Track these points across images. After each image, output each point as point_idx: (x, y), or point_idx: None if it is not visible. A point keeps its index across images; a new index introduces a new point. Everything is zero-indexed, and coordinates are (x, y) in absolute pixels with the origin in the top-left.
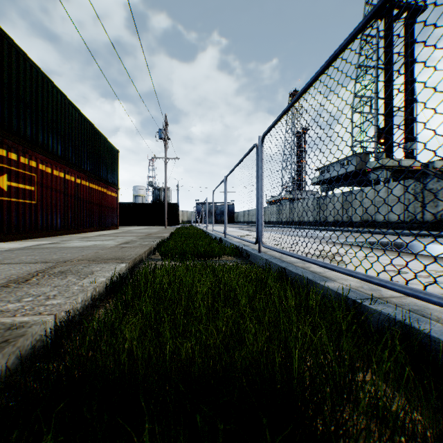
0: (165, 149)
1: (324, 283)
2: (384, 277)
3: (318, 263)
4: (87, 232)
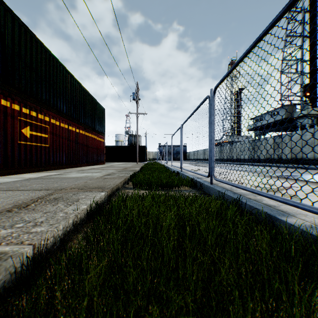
0: (137, 107)
1: (284, 218)
2: None
3: (275, 198)
4: (83, 166)
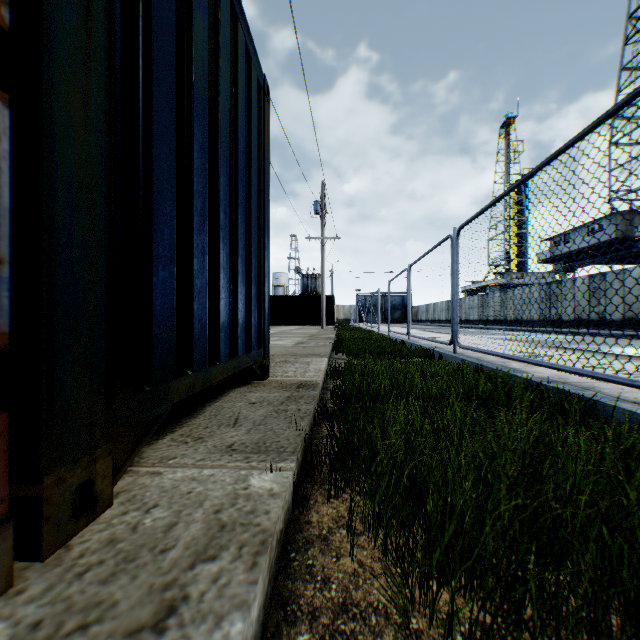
0: (322, 227)
1: (517, 374)
2: None
3: (512, 357)
4: None
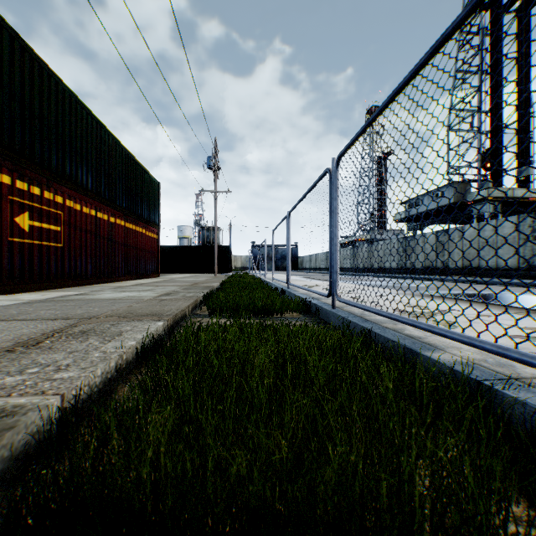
0: (215, 181)
1: (428, 353)
2: (513, 346)
3: (418, 325)
4: (122, 280)
